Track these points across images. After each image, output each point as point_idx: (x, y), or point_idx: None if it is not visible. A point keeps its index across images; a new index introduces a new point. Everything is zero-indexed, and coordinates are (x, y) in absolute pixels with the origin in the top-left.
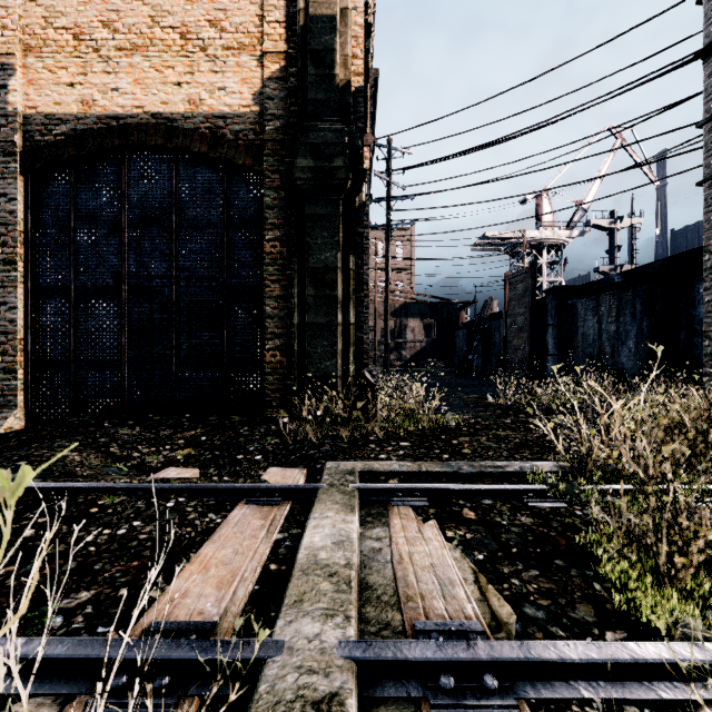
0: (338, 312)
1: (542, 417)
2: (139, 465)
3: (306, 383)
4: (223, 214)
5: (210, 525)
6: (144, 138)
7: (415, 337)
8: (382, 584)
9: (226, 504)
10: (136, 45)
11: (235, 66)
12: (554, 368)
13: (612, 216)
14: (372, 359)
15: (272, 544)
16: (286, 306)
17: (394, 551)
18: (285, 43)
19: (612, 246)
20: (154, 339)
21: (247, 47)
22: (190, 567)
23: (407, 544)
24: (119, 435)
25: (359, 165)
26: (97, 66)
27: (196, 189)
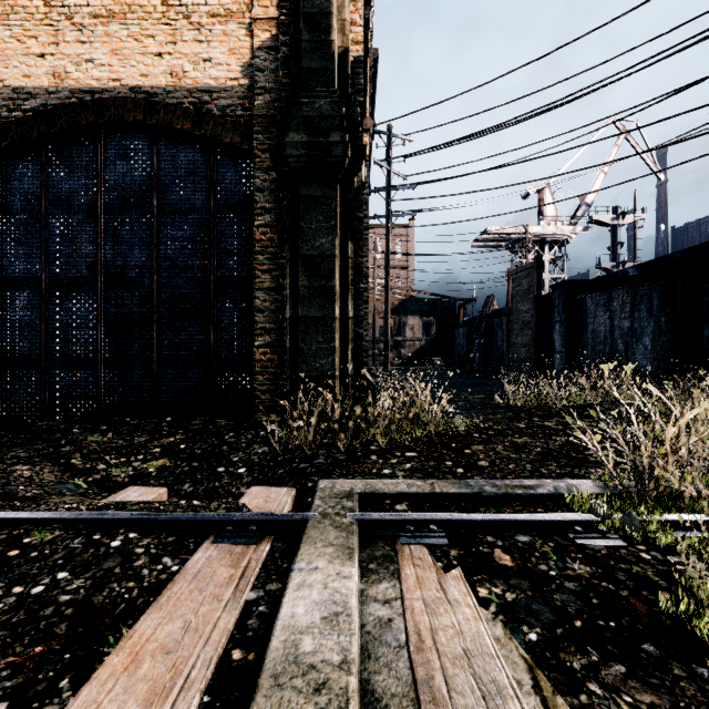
0: (335, 304)
1: (586, 428)
2: (102, 480)
3: (299, 383)
4: (208, 197)
5: (162, 577)
6: (121, 114)
7: (414, 335)
8: (395, 694)
9: (189, 541)
10: (113, 11)
11: (221, 35)
12: (605, 368)
13: (614, 212)
14: (370, 358)
15: (239, 611)
16: (278, 299)
17: (409, 625)
18: (276, 10)
19: (614, 242)
20: (132, 335)
21: (235, 14)
22: (114, 660)
23: (427, 613)
24: (87, 443)
25: (358, 140)
26: (70, 35)
27: (179, 170)
